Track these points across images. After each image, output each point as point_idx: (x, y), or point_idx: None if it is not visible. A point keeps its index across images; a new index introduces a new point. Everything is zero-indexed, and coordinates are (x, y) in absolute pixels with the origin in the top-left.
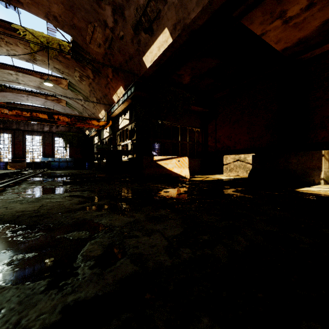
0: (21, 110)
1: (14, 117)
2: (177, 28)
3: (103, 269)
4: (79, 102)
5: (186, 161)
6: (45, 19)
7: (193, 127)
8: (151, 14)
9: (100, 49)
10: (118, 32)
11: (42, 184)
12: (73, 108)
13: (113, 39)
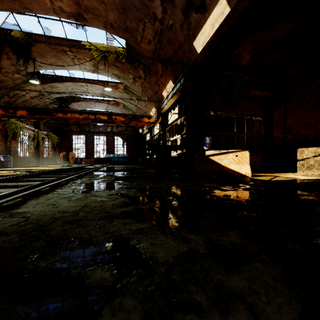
0: (88, 114)
1: (84, 120)
2: None
3: None
4: (133, 103)
5: (247, 155)
6: (104, 29)
7: (252, 116)
8: None
9: (150, 46)
10: (167, 21)
11: (98, 179)
12: (128, 109)
13: (162, 31)
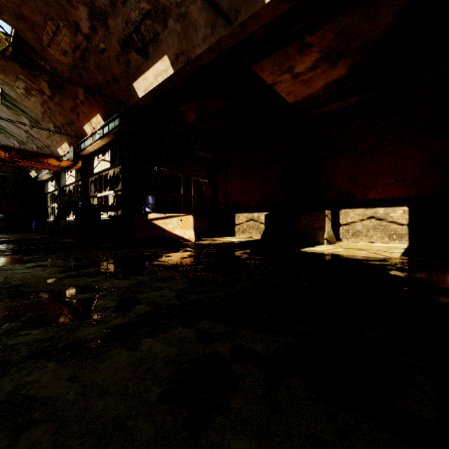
0: None
1: None
2: (180, 59)
3: (124, 311)
4: (21, 125)
5: (191, 220)
6: None
7: (199, 178)
8: (146, 33)
9: (66, 58)
10: (97, 42)
11: None
12: (7, 134)
13: (89, 50)
